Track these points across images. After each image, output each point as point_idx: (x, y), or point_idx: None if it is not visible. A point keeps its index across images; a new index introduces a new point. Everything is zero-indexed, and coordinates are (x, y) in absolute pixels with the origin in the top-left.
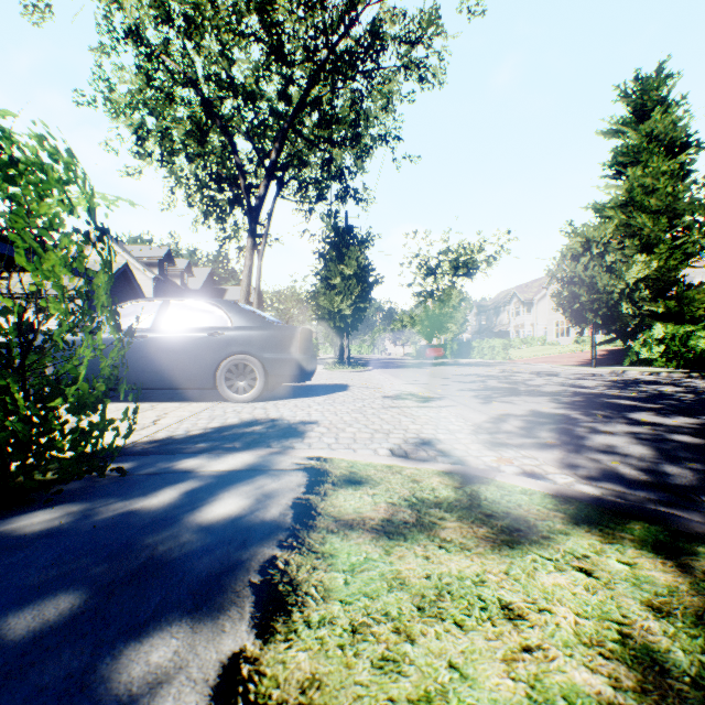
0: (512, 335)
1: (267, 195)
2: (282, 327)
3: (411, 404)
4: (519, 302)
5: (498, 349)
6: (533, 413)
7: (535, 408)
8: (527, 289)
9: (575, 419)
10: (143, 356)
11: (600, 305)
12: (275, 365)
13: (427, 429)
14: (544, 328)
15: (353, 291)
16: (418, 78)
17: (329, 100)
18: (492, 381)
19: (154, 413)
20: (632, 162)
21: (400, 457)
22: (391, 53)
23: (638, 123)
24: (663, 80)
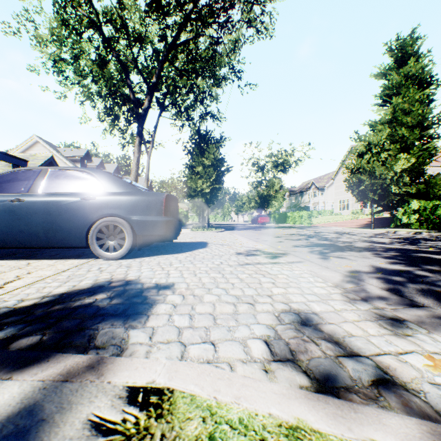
0: (311, 209)
1: (150, 107)
2: (149, 193)
3: (263, 261)
4: (316, 188)
5: (305, 218)
6: (378, 269)
7: (372, 263)
8: (320, 180)
9: (424, 276)
10: (19, 218)
11: (377, 187)
12: (142, 226)
13: (294, 294)
14: (331, 205)
15: (211, 176)
16: (255, 31)
17: (194, 40)
18: (313, 239)
19: (17, 273)
20: (395, 94)
21: (287, 365)
22: (238, 10)
23: (398, 69)
24: (415, 40)
